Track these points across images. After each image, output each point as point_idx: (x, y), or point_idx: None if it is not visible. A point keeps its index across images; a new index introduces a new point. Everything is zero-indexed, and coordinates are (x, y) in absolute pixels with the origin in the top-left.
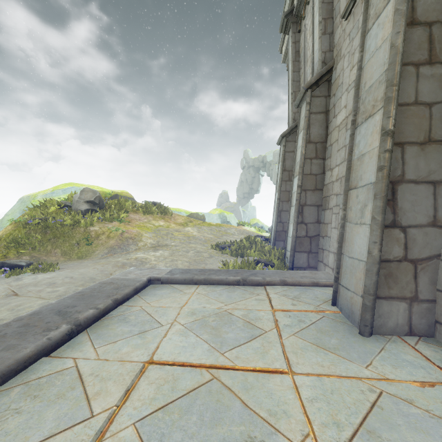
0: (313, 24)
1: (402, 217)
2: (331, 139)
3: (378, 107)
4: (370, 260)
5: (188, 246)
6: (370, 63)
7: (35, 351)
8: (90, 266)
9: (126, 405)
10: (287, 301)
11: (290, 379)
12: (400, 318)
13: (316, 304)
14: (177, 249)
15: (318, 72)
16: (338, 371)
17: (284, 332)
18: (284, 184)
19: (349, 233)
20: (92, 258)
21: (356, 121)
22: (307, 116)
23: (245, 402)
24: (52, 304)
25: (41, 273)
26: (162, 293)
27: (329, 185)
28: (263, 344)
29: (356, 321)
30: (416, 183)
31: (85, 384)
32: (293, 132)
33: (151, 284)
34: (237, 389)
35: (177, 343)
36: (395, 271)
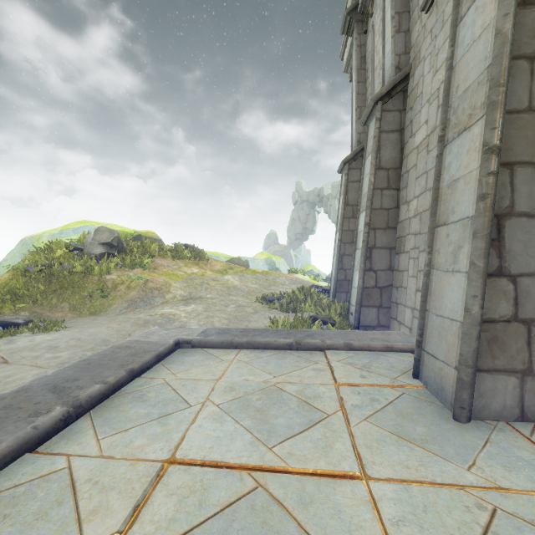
0: (384, 20)
1: (511, 262)
2: (408, 164)
3: (478, 116)
4: (468, 319)
5: (227, 298)
6: (465, 60)
7: (14, 446)
8: (103, 324)
9: (132, 530)
10: (354, 372)
11: (364, 488)
12: (508, 398)
13: (392, 376)
14: (213, 303)
15: (390, 80)
16: (430, 476)
17: (352, 416)
18: (347, 222)
19: (436, 284)
20: (108, 314)
21: (444, 137)
22: (377, 135)
23: (303, 525)
24: (47, 377)
25: (41, 333)
26: (193, 360)
27: (404, 222)
28: (325, 434)
29: (447, 401)
30: (530, 217)
31: (79, 496)
32: (357, 157)
33: (179, 349)
34: (291, 503)
35: (209, 432)
36: (501, 335)
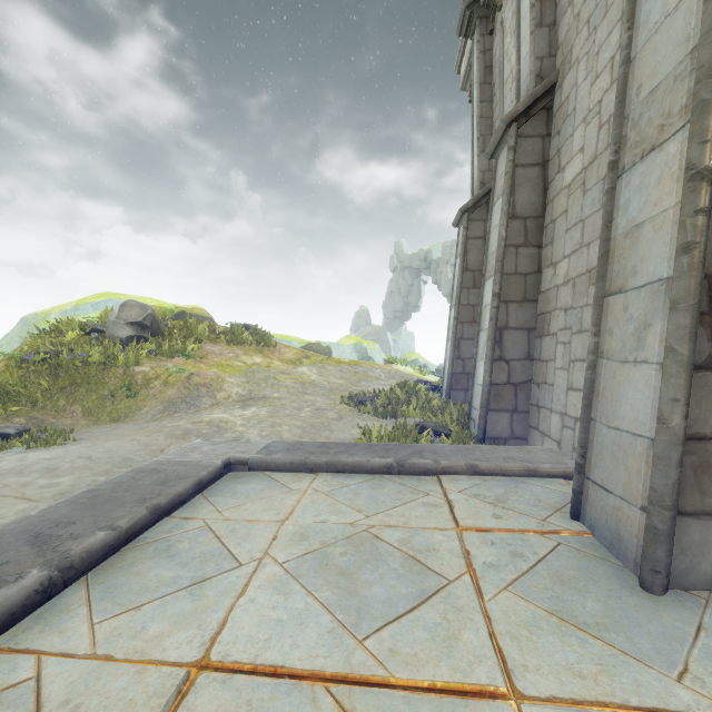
0: (520, 12)
1: None
2: (554, 210)
3: (675, 126)
4: (664, 436)
5: (301, 399)
6: (651, 47)
7: None
8: (127, 435)
9: None
10: (484, 509)
11: None
12: None
13: (540, 515)
14: (282, 405)
15: (529, 94)
16: (618, 692)
17: (485, 582)
18: (466, 294)
19: (607, 380)
20: (136, 420)
21: (618, 164)
22: (510, 171)
23: None
24: (29, 519)
25: (40, 447)
26: (249, 489)
27: (549, 292)
28: (446, 614)
29: (629, 558)
30: None
31: None
32: (480, 204)
33: (230, 472)
34: None
35: (265, 612)
36: None
